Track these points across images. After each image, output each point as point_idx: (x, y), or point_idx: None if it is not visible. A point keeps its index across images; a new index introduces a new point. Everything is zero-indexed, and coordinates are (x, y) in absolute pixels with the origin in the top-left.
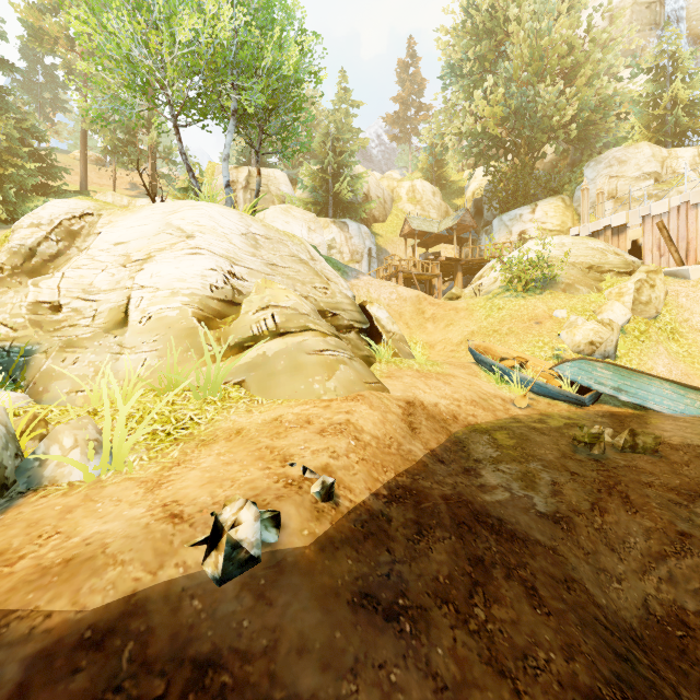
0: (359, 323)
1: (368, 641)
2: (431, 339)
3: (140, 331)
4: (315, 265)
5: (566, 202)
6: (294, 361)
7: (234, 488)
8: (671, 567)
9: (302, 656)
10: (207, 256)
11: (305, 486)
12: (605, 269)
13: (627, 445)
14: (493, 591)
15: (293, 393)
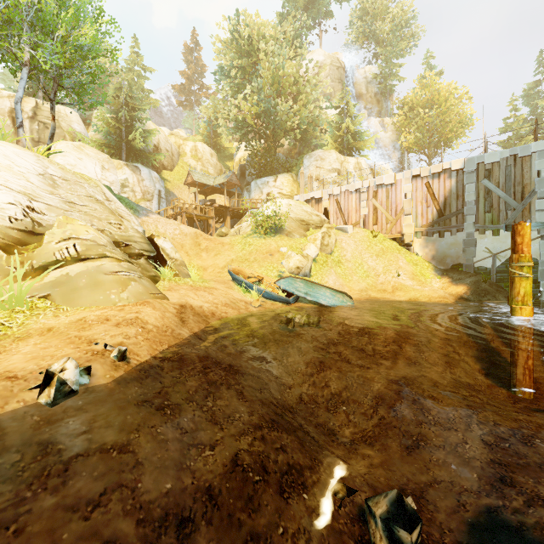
0: (148, 252)
1: (146, 418)
2: (205, 264)
3: None
4: (110, 205)
5: (294, 178)
6: (94, 279)
7: (54, 359)
8: (315, 378)
9: (108, 429)
10: (4, 191)
11: (107, 354)
12: (310, 223)
13: (305, 323)
14: (219, 395)
15: (94, 302)
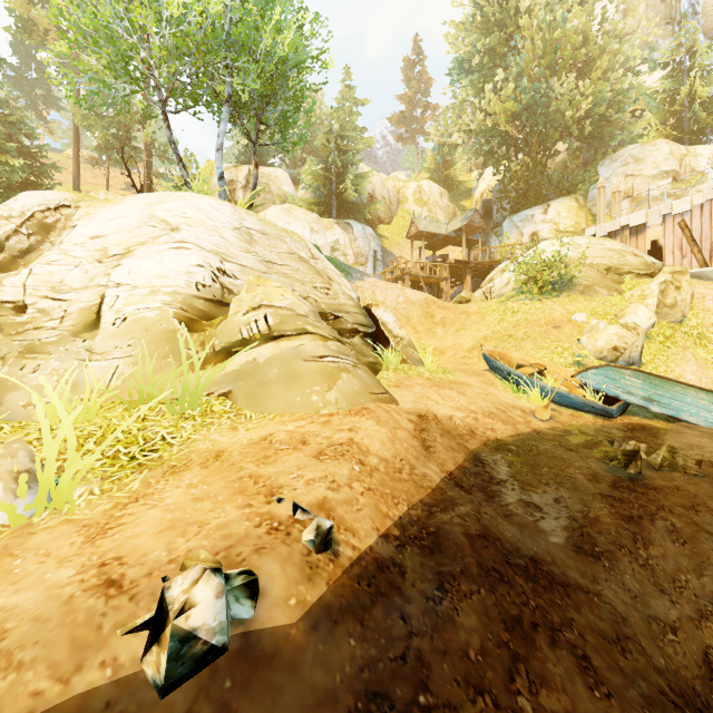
0: (364, 326)
1: None
2: (441, 345)
3: (113, 335)
4: (316, 264)
5: (579, 202)
6: (289, 369)
7: (201, 536)
8: None
9: None
10: (193, 251)
11: (295, 531)
12: (624, 271)
13: (665, 463)
14: (538, 667)
15: (287, 406)
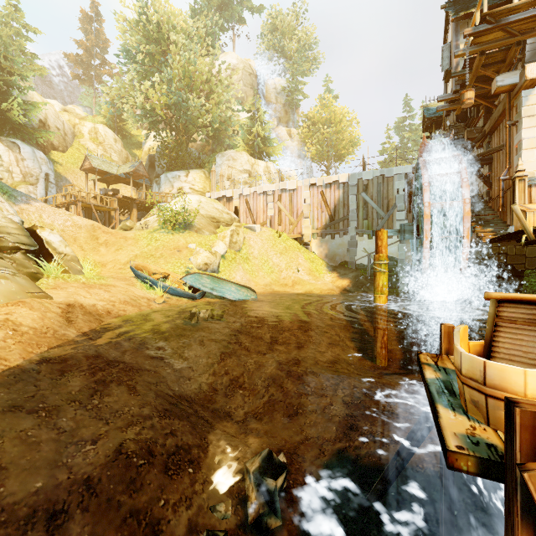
0: (26, 245)
1: (13, 423)
2: (104, 260)
3: None
4: None
5: (206, 175)
6: None
7: None
8: (215, 368)
9: None
10: None
11: None
12: (221, 221)
13: (210, 317)
14: (108, 392)
15: None
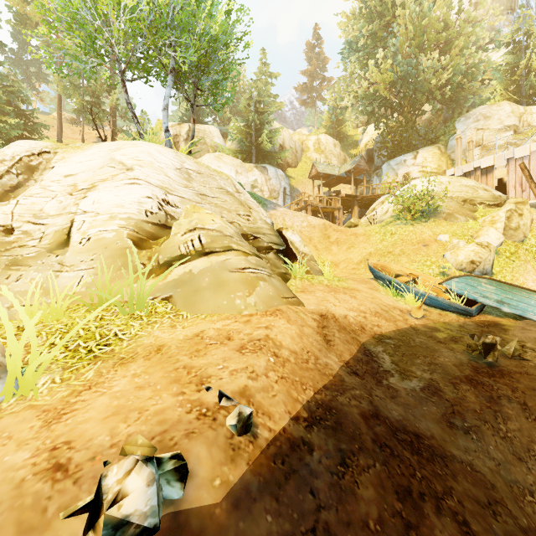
0: (276, 245)
1: None
2: (335, 259)
3: (79, 251)
4: (240, 196)
5: (441, 150)
6: (218, 278)
7: (140, 422)
8: None
9: None
10: (144, 186)
11: (220, 416)
12: (477, 202)
13: (516, 353)
14: (428, 534)
15: (216, 308)
